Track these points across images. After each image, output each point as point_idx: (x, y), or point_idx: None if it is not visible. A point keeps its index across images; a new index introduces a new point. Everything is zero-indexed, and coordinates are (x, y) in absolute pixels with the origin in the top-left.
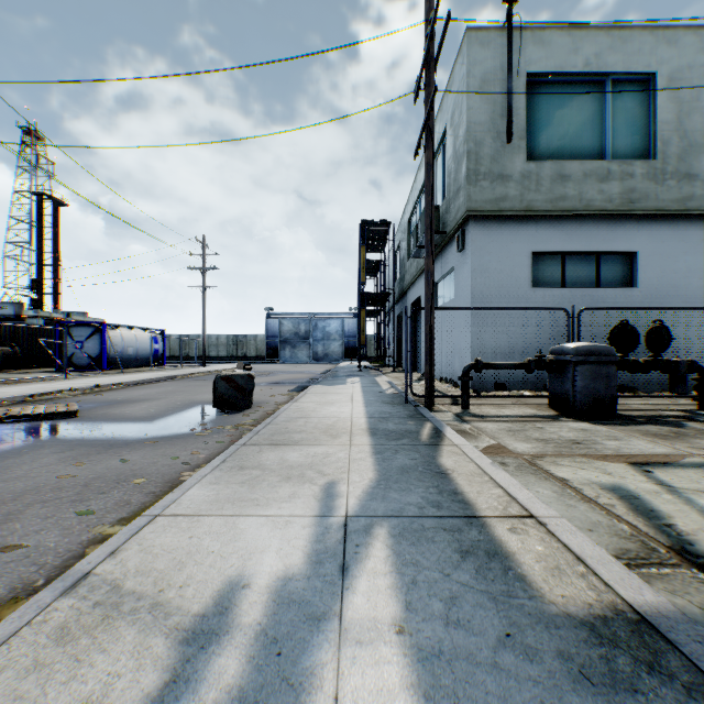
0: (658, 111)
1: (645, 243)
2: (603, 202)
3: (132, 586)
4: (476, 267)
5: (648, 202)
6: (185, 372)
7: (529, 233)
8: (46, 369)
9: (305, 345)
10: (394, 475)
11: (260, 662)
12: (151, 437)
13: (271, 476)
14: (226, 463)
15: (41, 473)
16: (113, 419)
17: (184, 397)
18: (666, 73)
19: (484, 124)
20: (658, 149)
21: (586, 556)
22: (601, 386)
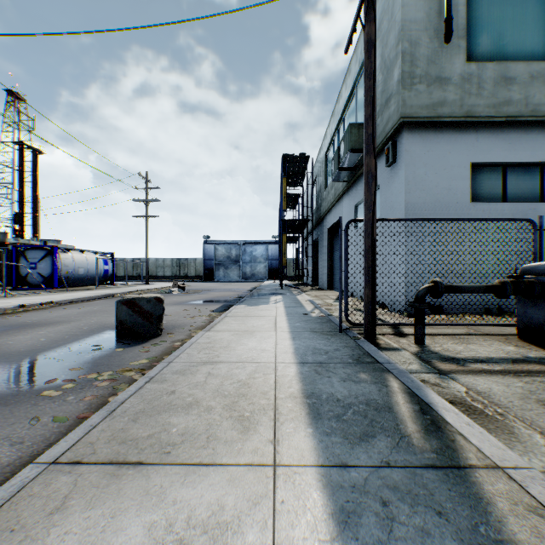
0: None
1: None
2: None
3: None
4: (410, 180)
5: None
6: (125, 290)
7: (468, 142)
8: (9, 287)
9: (235, 267)
10: None
11: None
12: None
13: None
14: None
15: None
16: None
17: (99, 319)
18: None
19: (420, 23)
20: None
21: None
22: None
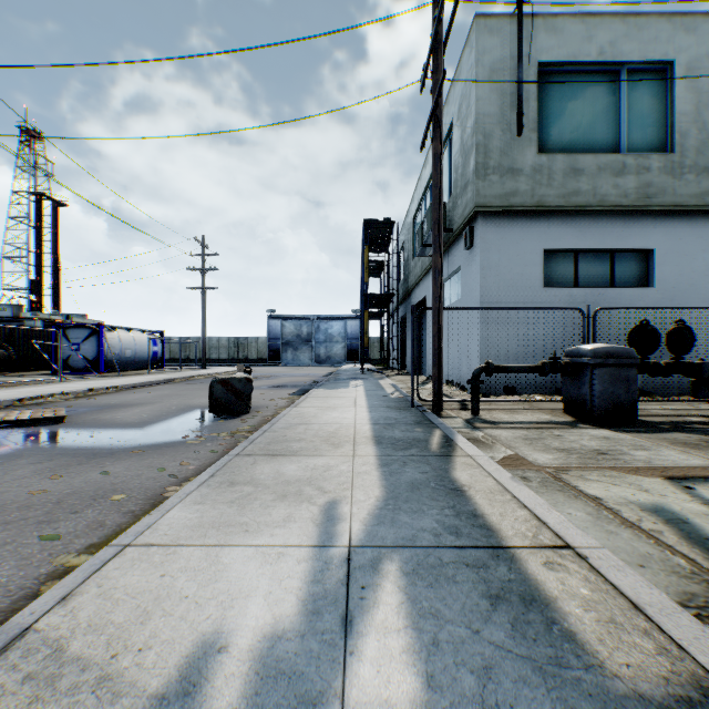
0: (675, 102)
1: (661, 240)
2: (618, 198)
3: (78, 649)
4: (485, 266)
5: (665, 198)
6: (184, 375)
7: (540, 230)
8: (43, 371)
9: (307, 348)
10: (403, 493)
11: None
12: (139, 445)
13: (264, 494)
14: (215, 478)
15: (11, 488)
16: (102, 425)
17: (180, 401)
18: (684, 62)
19: (493, 116)
20: (675, 141)
21: (645, 602)
22: (620, 390)
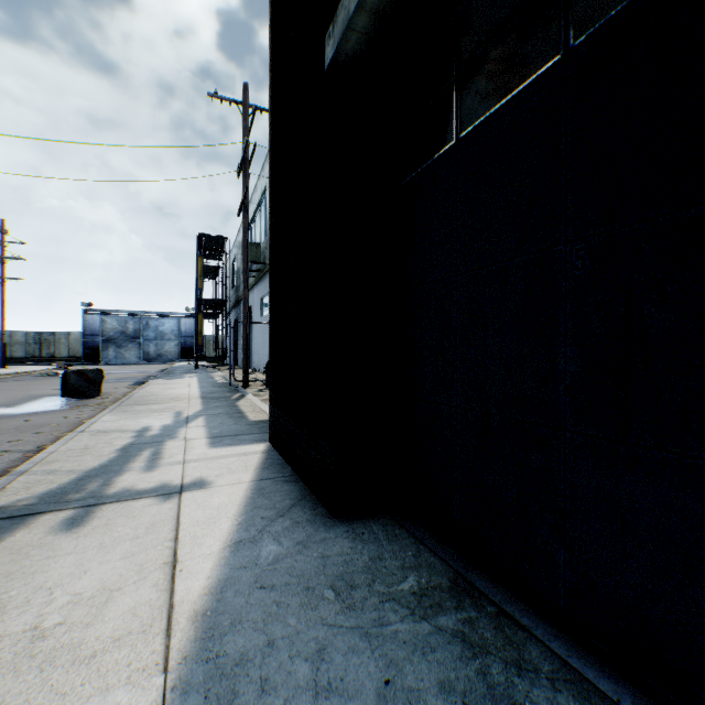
0: None
1: None
2: None
3: (108, 430)
4: None
5: None
6: None
7: None
8: None
9: (134, 345)
10: (212, 408)
11: (164, 431)
12: (29, 412)
13: (146, 412)
14: (115, 411)
15: None
16: None
17: (19, 393)
18: None
19: None
20: None
21: None
22: None
